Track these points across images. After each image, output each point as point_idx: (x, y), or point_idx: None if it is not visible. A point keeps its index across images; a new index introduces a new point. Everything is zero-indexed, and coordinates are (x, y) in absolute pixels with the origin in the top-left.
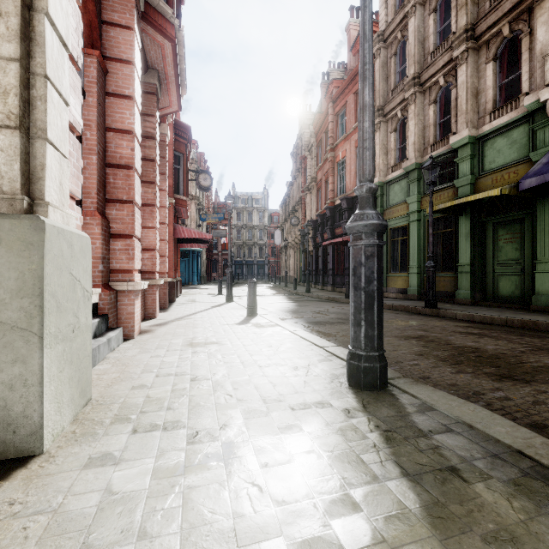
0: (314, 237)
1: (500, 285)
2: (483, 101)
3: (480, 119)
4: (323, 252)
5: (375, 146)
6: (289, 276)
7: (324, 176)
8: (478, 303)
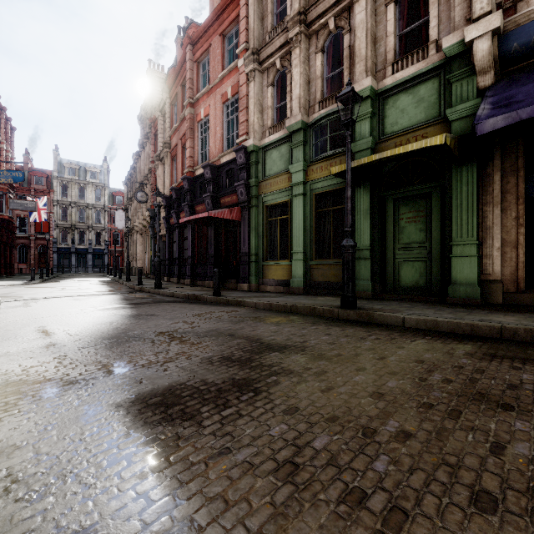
0: (167, 217)
1: (402, 273)
2: (382, 51)
3: (379, 72)
4: (180, 236)
5: (248, 99)
6: (135, 267)
7: (181, 140)
8: (379, 295)
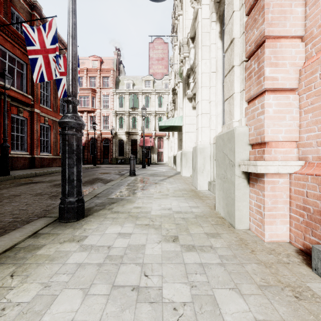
0: None
1: None
2: None
3: None
4: None
5: None
6: None
7: None
8: None
